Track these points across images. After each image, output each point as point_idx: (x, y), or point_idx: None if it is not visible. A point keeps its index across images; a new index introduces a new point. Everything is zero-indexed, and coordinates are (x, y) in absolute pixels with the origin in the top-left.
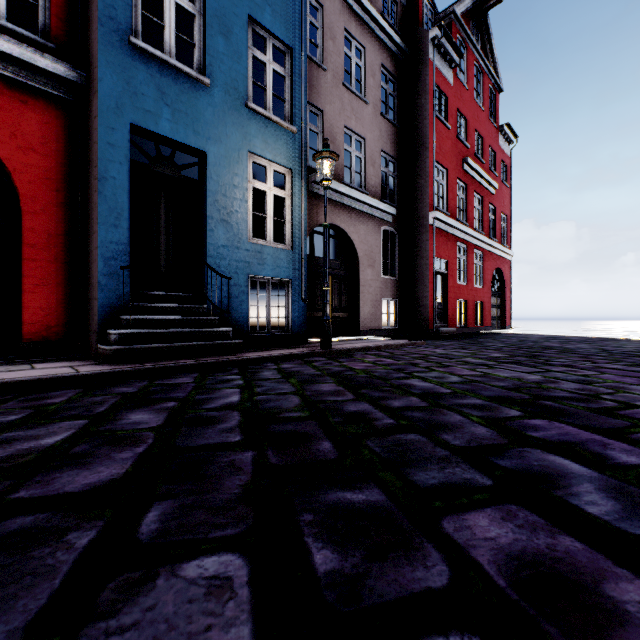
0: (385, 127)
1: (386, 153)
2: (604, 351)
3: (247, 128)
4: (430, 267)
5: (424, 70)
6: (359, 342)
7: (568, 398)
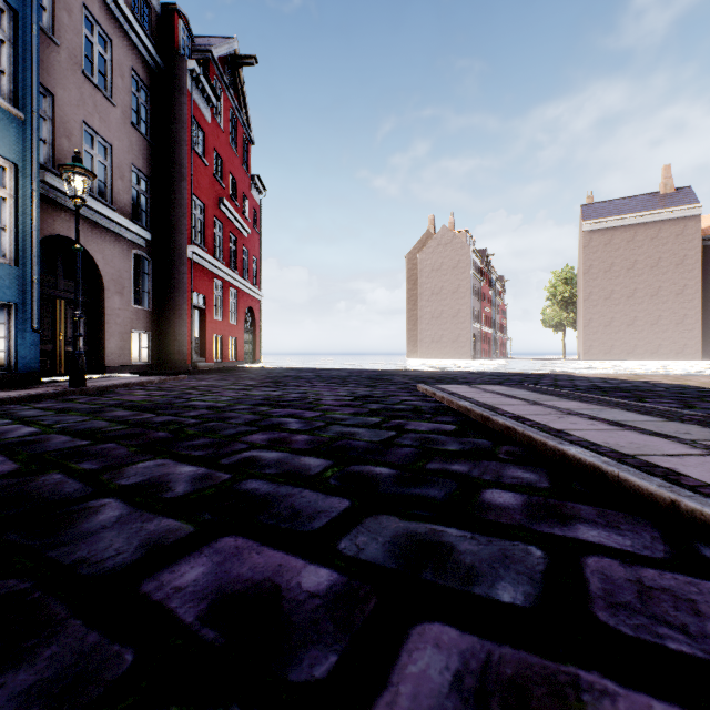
0: (137, 139)
1: (138, 168)
2: (320, 376)
3: None
4: (189, 301)
5: (182, 97)
6: (112, 379)
7: (294, 400)
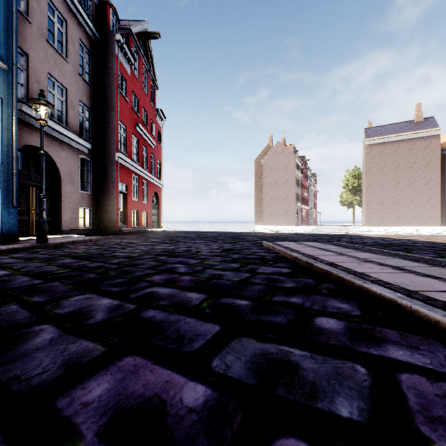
0: (83, 84)
1: (83, 103)
2: (200, 236)
3: None
4: (116, 188)
5: (112, 58)
6: (66, 238)
7: (182, 252)
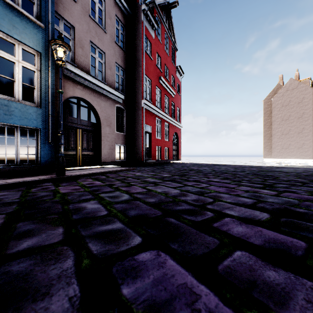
0: (118, 50)
1: (118, 64)
2: (214, 171)
3: None
4: (142, 129)
5: (139, 25)
6: (95, 169)
7: (186, 211)
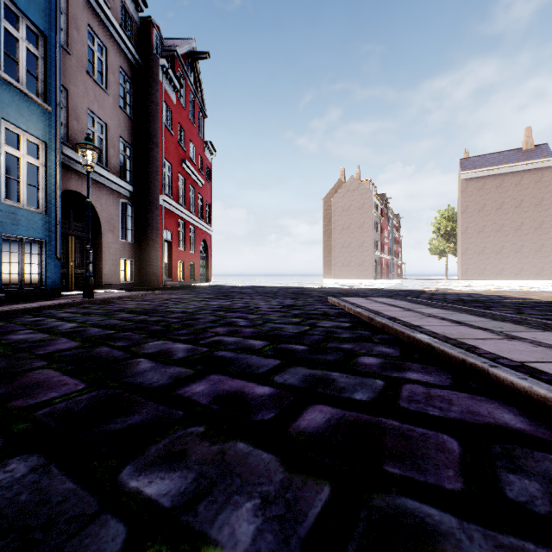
0: (124, 118)
1: (124, 140)
2: (257, 292)
3: (0, 95)
4: (160, 236)
5: (156, 86)
6: (109, 293)
7: (240, 308)
